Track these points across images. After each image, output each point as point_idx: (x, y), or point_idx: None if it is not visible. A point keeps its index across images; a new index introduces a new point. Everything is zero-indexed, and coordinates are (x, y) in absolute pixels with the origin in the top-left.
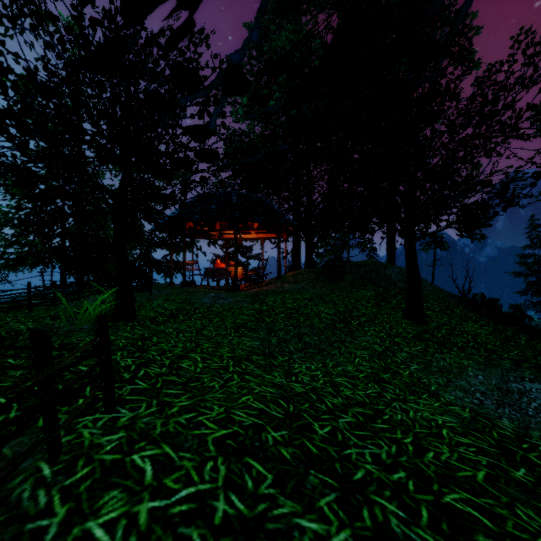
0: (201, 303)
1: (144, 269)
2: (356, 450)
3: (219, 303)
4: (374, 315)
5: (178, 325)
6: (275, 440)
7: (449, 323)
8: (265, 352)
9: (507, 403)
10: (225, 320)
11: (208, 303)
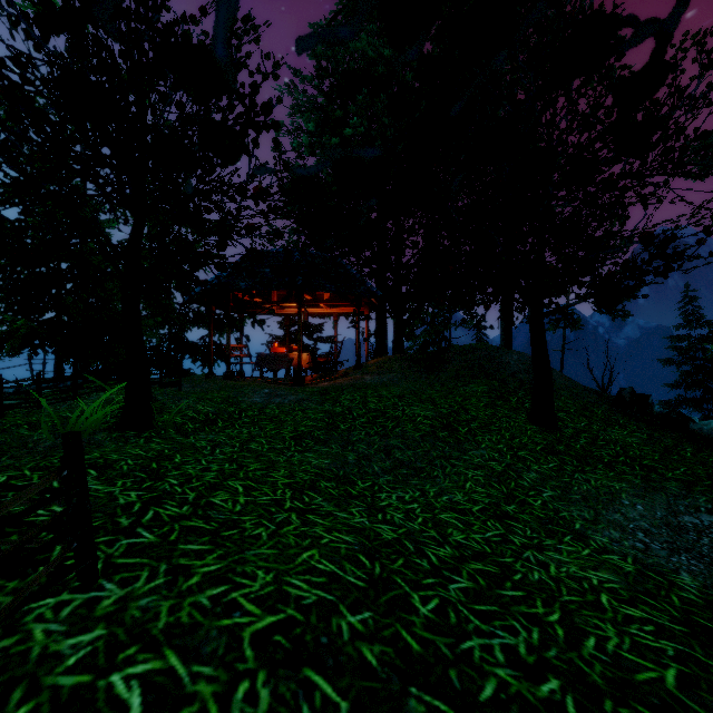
0: (250, 403)
1: (175, 355)
2: (479, 642)
3: (275, 403)
4: (488, 419)
5: (215, 436)
6: (352, 631)
7: (589, 429)
8: (339, 474)
9: (682, 547)
10: (282, 428)
11: (259, 403)
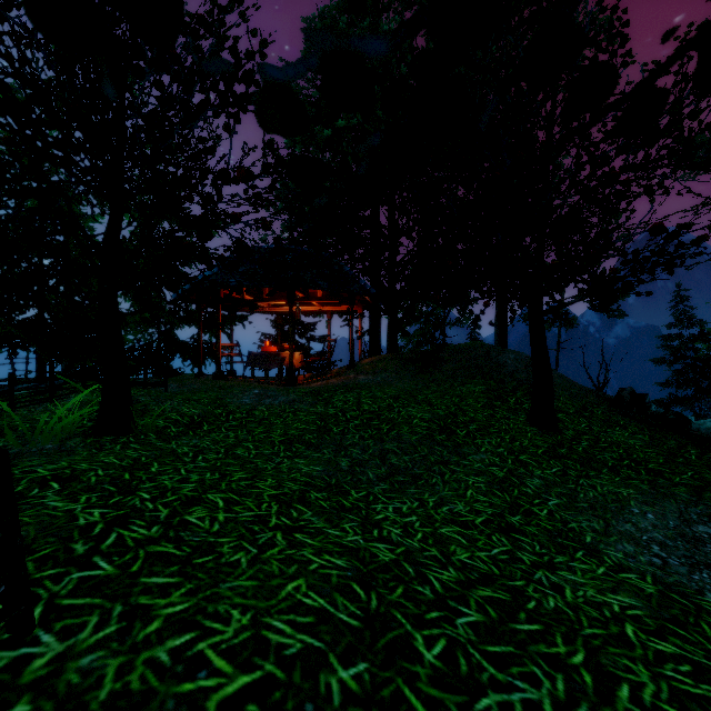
0: (239, 405)
1: (165, 354)
2: (496, 699)
3: (265, 405)
4: (486, 421)
5: (199, 441)
6: (344, 692)
7: (590, 430)
8: (331, 483)
9: (702, 562)
10: (272, 431)
11: (249, 405)
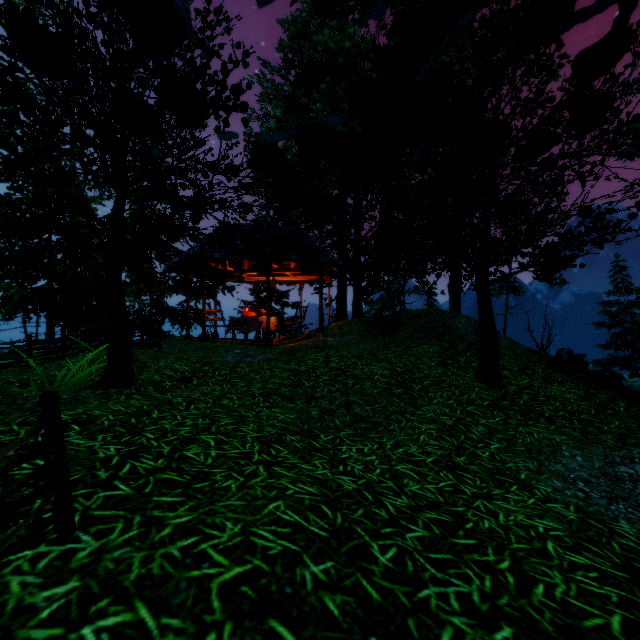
0: (223, 363)
1: (156, 318)
2: (435, 590)
3: (245, 363)
4: (439, 377)
5: (191, 393)
6: (315, 581)
7: (531, 386)
8: (303, 428)
9: (620, 496)
10: (252, 385)
11: (231, 363)
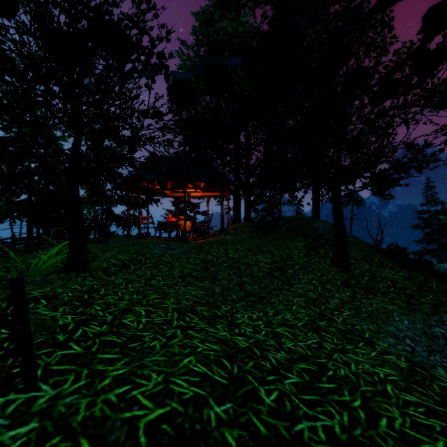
0: (152, 254)
1: (106, 222)
2: (307, 424)
3: (168, 254)
4: (306, 264)
5: (129, 276)
6: (218, 419)
7: (370, 270)
8: (210, 301)
9: (436, 349)
10: (173, 270)
11: (158, 254)
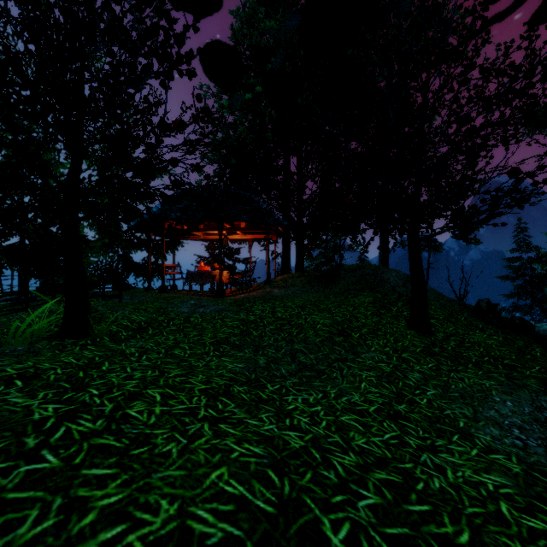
0: (178, 313)
1: (122, 272)
2: None
3: (199, 313)
4: (375, 325)
5: (144, 343)
6: None
7: (456, 333)
8: (251, 378)
9: None
10: (204, 334)
11: (186, 313)
